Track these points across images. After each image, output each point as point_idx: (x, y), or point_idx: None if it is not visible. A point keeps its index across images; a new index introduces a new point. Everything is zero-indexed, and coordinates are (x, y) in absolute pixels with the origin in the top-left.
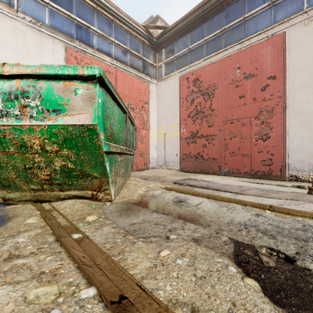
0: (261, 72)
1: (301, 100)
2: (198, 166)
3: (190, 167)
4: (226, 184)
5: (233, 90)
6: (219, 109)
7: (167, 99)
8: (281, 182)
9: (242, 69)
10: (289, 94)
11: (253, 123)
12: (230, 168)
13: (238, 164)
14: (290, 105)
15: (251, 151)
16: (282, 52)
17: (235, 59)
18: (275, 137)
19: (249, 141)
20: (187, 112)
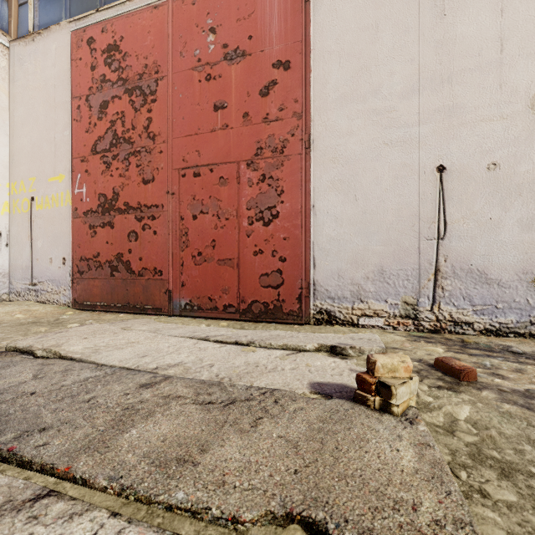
0: (261, 48)
1: (338, 127)
2: (118, 291)
3: (97, 295)
4: (122, 365)
5: (200, 88)
6: (169, 136)
7: (38, 96)
8: (299, 329)
9: (221, 33)
10: (317, 111)
11: (244, 178)
12: (194, 297)
13: (212, 284)
14: (319, 138)
15: (239, 251)
16: (302, 3)
17: (206, 6)
18: (288, 215)
19: (235, 225)
20: (90, 138)
